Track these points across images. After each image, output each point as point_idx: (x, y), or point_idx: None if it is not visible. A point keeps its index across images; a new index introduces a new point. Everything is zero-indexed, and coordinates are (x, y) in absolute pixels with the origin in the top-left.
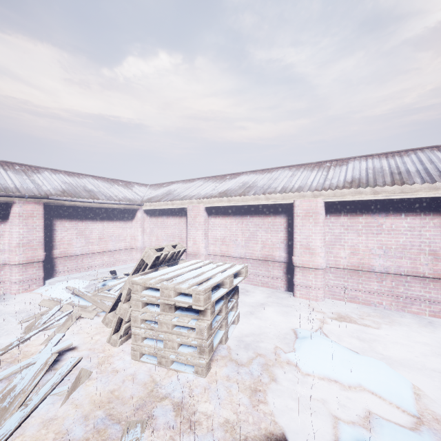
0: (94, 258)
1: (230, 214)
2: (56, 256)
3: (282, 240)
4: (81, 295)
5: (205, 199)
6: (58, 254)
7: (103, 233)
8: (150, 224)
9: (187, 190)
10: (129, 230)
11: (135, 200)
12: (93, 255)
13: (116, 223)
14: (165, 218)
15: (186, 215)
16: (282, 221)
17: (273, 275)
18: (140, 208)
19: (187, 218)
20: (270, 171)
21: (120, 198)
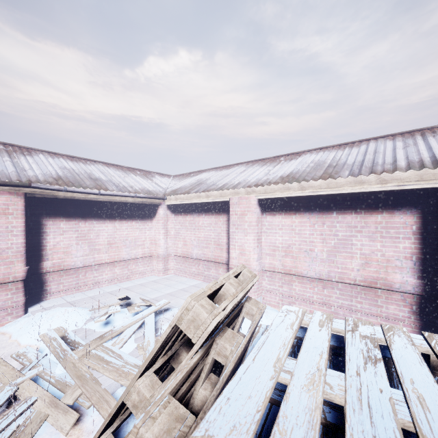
0: (101, 271)
1: (300, 210)
2: (46, 270)
3: (407, 253)
4: (60, 357)
5: (259, 187)
6: (50, 267)
7: (113, 237)
8: (175, 225)
9: (225, 177)
10: (148, 232)
11: (156, 192)
12: (100, 266)
13: (132, 223)
14: (196, 215)
15: (226, 211)
16: (408, 221)
17: (386, 313)
18: (162, 203)
19: (230, 215)
20: (352, 145)
21: (137, 190)
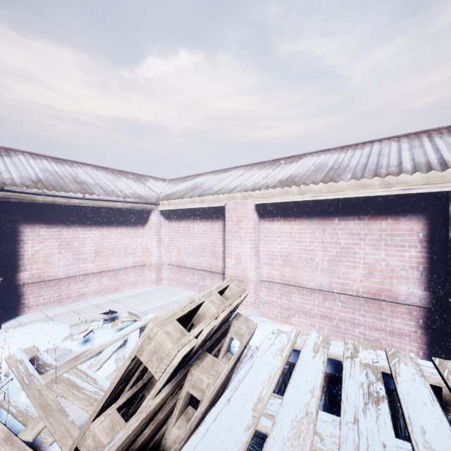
0: (87, 282)
1: (299, 216)
2: (23, 282)
3: (413, 263)
4: (24, 384)
5: (256, 191)
6: (28, 279)
7: (100, 245)
8: (169, 232)
9: (221, 181)
10: (139, 239)
11: (148, 197)
12: (85, 277)
13: (121, 230)
14: (190, 222)
15: (222, 218)
16: (415, 228)
17: (391, 327)
18: (155, 208)
19: (226, 222)
20: (355, 147)
21: (127, 194)
